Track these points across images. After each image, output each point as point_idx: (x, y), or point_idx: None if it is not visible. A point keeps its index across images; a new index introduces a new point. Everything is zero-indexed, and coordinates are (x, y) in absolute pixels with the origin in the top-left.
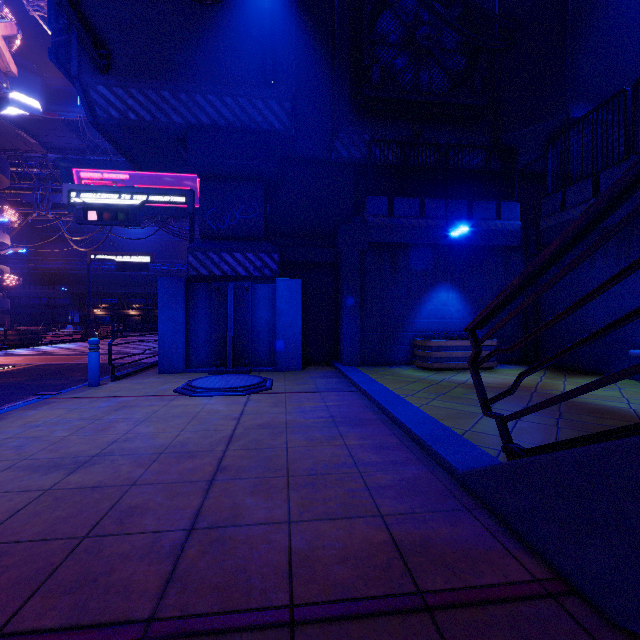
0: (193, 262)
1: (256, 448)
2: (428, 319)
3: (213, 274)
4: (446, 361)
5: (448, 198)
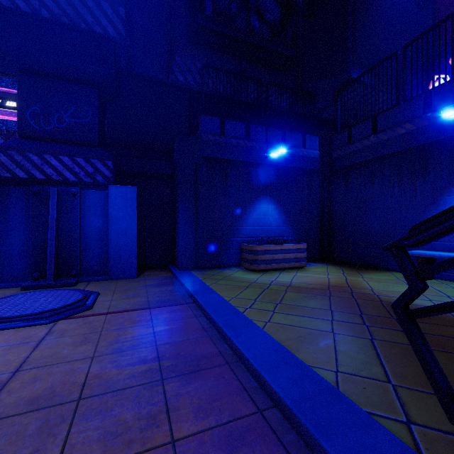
0: (6, 162)
1: None
2: (253, 226)
3: (33, 177)
4: (269, 263)
5: (268, 126)
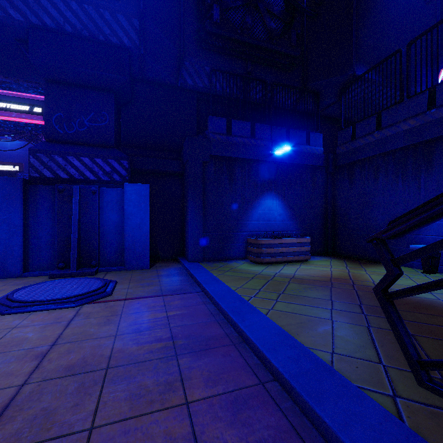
0: (35, 163)
1: (33, 442)
2: (258, 221)
3: (58, 177)
4: (274, 256)
5: (272, 125)
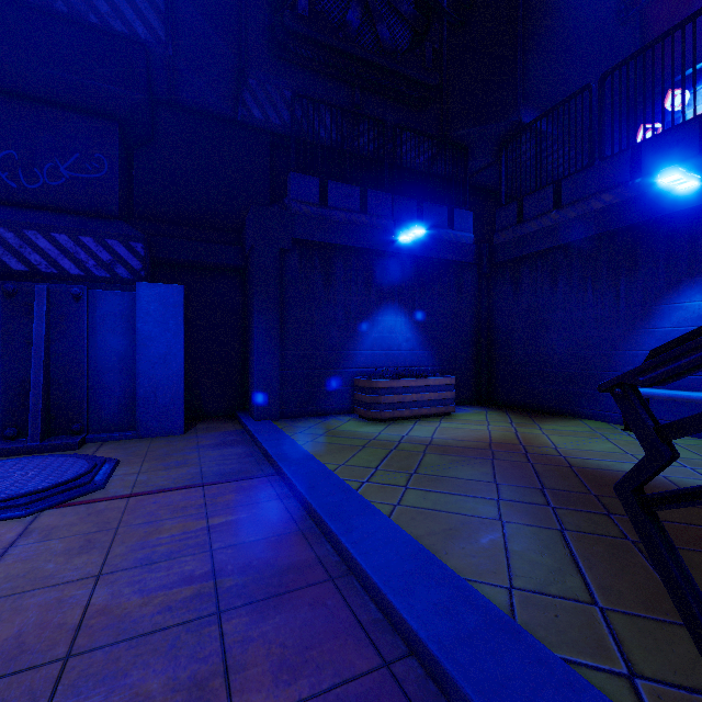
0: None
1: None
2: (372, 350)
3: (6, 267)
4: (398, 408)
5: (395, 193)
